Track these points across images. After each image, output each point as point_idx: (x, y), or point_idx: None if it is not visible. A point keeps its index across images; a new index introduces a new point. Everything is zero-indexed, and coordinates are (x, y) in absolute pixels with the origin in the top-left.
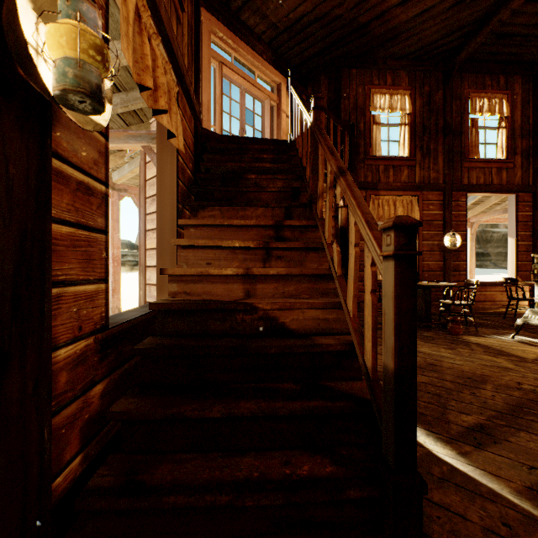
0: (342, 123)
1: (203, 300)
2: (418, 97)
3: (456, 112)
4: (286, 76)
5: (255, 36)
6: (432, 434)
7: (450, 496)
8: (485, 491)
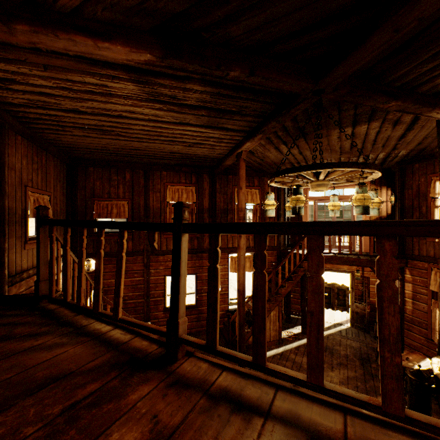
0: None
1: None
2: None
3: None
4: None
5: None
6: None
7: None
8: None
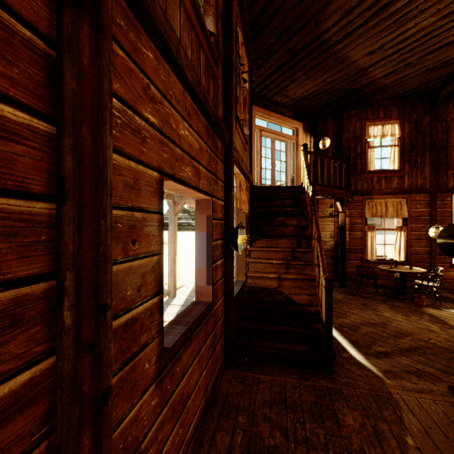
0: (340, 160)
1: (262, 287)
2: (406, 123)
3: (441, 131)
4: (302, 120)
5: (281, 106)
6: (359, 351)
7: (352, 367)
8: (366, 368)
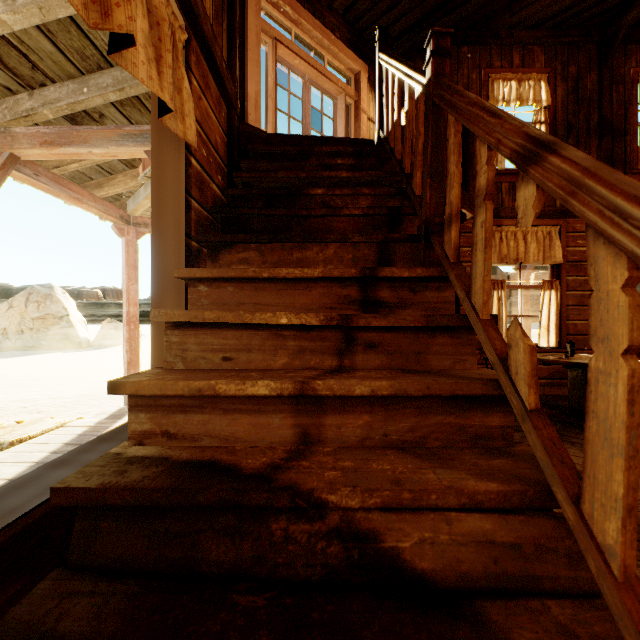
0: None
1: (194, 465)
2: (559, 82)
3: (617, 102)
4: (367, 63)
5: (323, 3)
6: None
7: None
8: None
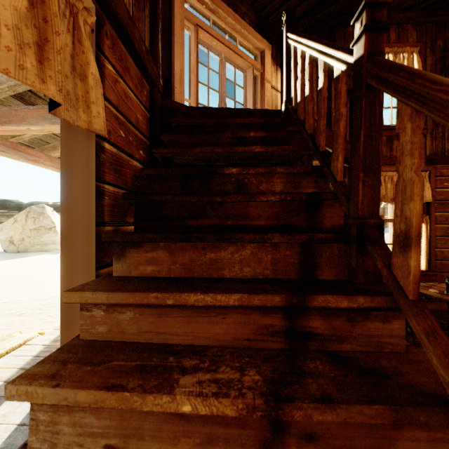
0: None
1: None
2: (429, 53)
3: None
4: (270, 43)
5: None
6: None
7: None
8: None
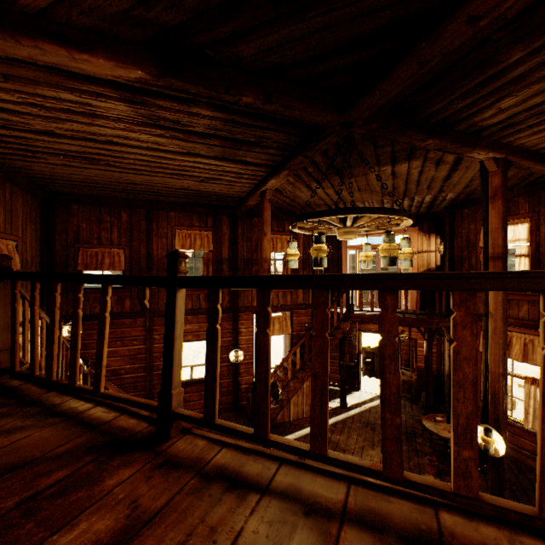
0: None
1: None
2: (543, 221)
3: None
4: (420, 222)
5: None
6: None
7: None
8: None
